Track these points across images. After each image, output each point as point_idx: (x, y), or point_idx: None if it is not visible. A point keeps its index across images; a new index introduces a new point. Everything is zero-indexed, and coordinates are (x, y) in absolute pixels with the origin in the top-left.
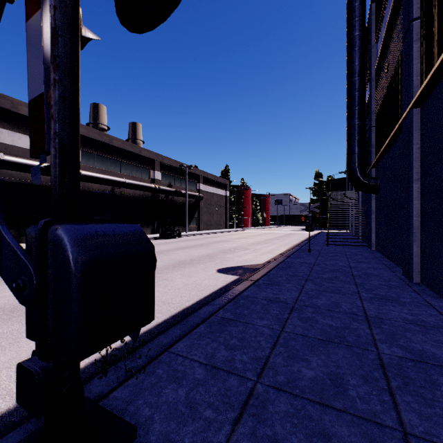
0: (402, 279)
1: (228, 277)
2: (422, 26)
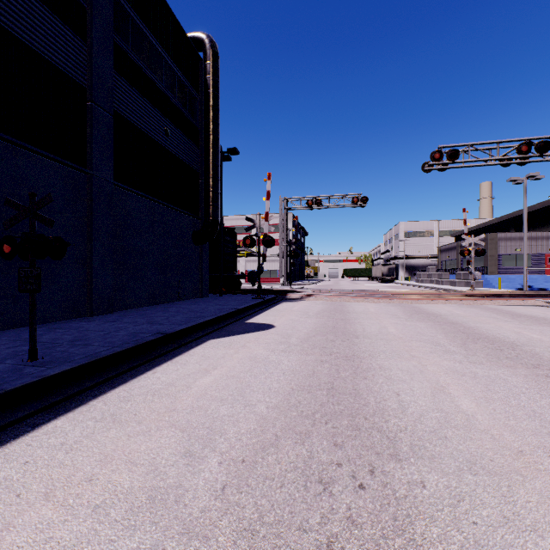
0: (113, 314)
1: (256, 320)
2: (114, 130)
